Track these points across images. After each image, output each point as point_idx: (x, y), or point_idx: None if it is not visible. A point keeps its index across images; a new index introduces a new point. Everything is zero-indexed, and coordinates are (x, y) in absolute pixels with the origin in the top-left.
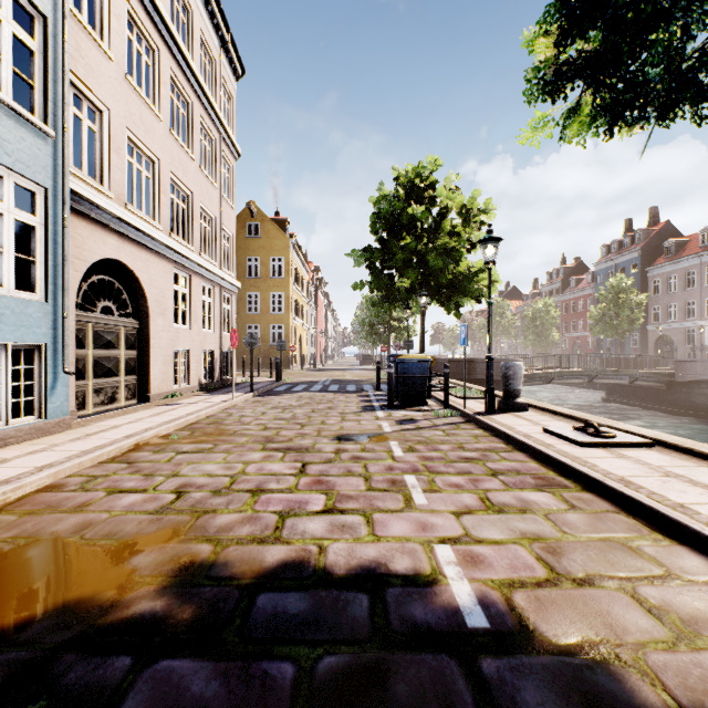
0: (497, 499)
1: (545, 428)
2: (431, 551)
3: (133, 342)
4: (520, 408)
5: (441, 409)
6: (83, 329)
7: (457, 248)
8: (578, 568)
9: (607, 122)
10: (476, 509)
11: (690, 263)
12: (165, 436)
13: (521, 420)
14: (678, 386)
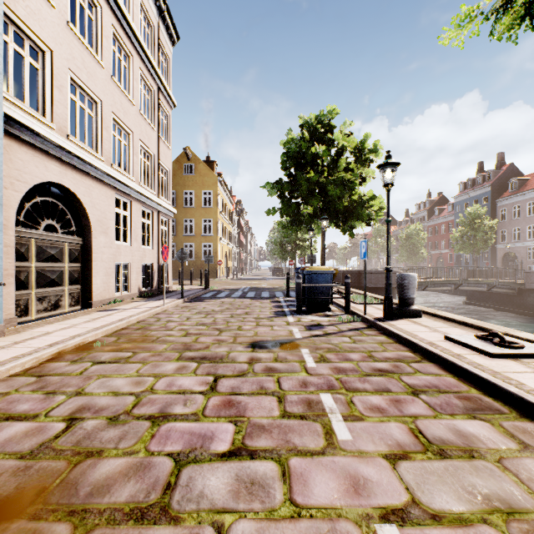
0: (430, 432)
1: (448, 336)
2: None
3: (76, 256)
4: (414, 314)
5: (343, 315)
6: (26, 244)
7: (352, 180)
8: None
9: None
10: (411, 450)
11: (531, 196)
12: (91, 343)
13: (419, 327)
14: (527, 292)
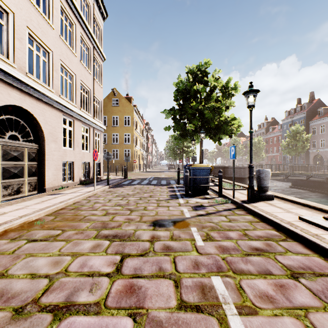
0: None
1: (302, 217)
2: None
3: (34, 157)
4: (269, 198)
5: (218, 197)
6: None
7: (220, 107)
8: None
9: None
10: None
11: None
12: (33, 221)
13: (275, 208)
14: None
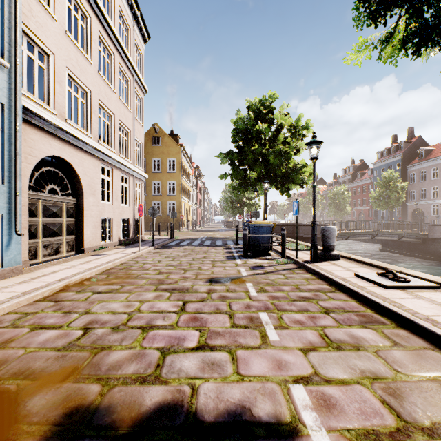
0: (333, 335)
1: (357, 274)
2: (288, 392)
3: (72, 213)
4: (334, 258)
5: (280, 258)
6: (35, 204)
7: (288, 151)
8: (421, 413)
9: (417, 42)
10: (318, 346)
11: (435, 163)
12: (88, 279)
13: (337, 267)
14: (430, 241)
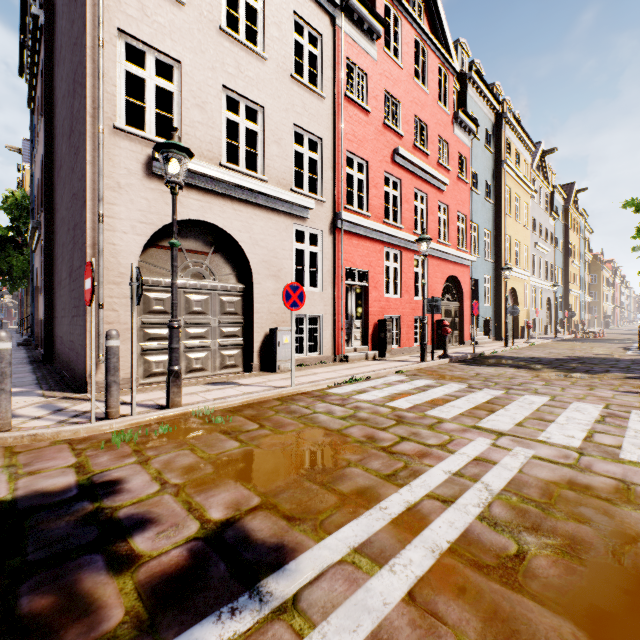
0: None
1: None
2: None
3: None
4: None
5: None
6: None
7: None
8: None
9: None
10: None
11: None
12: None
13: None
14: None
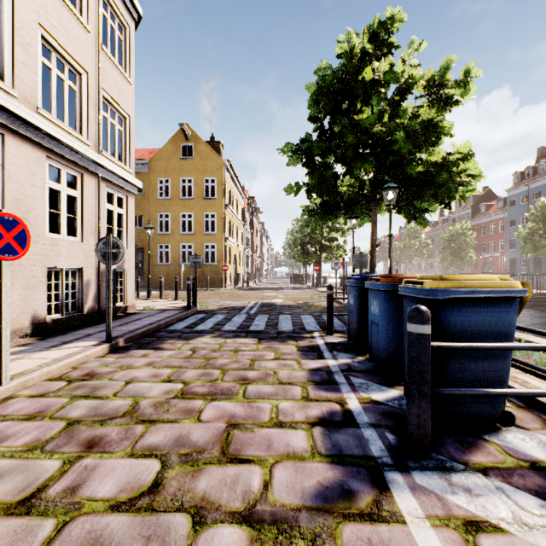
0: None
1: None
2: None
3: None
4: None
5: None
6: None
7: (435, 122)
8: None
9: None
10: None
11: None
12: None
13: None
14: None
